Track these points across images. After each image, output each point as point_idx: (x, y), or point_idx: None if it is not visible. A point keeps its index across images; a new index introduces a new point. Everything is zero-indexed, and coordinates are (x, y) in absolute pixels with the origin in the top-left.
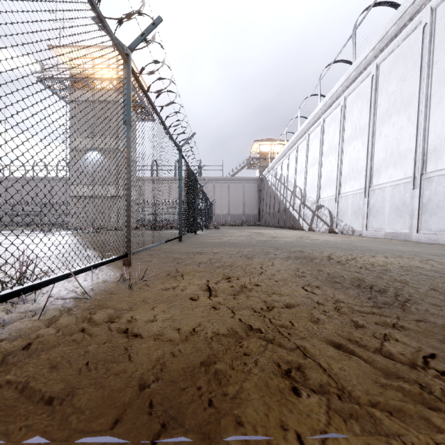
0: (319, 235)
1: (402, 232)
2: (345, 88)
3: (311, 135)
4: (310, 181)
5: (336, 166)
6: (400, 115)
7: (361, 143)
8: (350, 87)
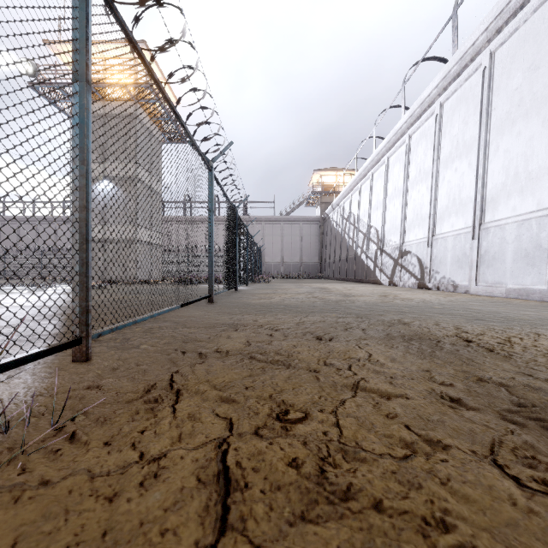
0: (407, 292)
1: (536, 289)
2: (442, 90)
3: (391, 158)
4: (390, 219)
5: (429, 198)
6: (530, 120)
7: (466, 164)
8: (449, 89)
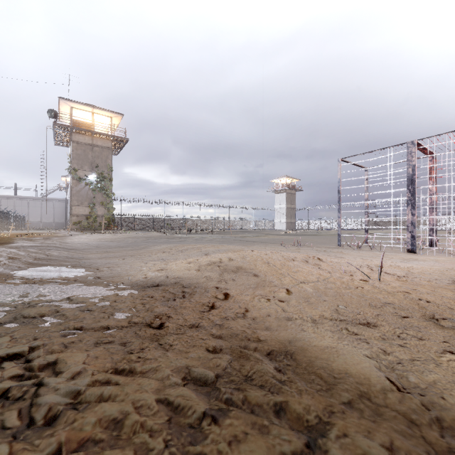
0: None
1: None
2: None
3: None
4: None
5: None
6: None
7: None
8: None
